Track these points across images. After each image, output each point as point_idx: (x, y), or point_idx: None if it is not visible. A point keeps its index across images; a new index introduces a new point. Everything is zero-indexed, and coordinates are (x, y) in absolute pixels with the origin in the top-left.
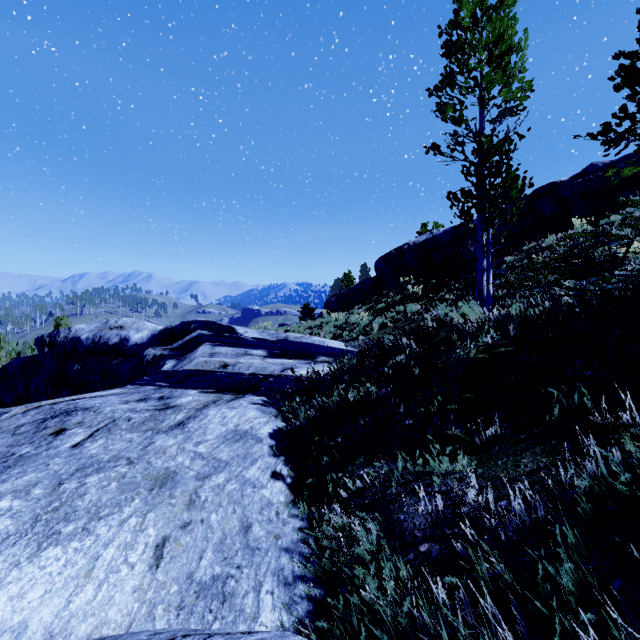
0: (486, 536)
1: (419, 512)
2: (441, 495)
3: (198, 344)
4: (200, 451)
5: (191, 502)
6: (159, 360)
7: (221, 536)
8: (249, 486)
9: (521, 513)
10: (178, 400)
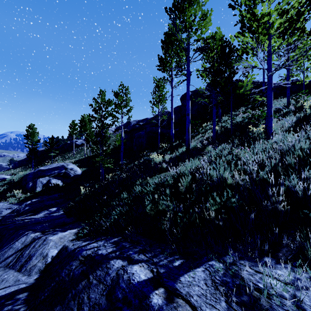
0: None
1: None
2: None
3: None
4: None
5: None
6: None
7: None
8: None
9: None
10: None
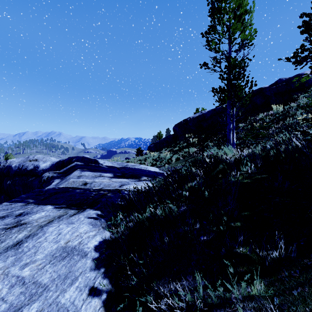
0: None
1: None
2: None
3: (74, 170)
4: (23, 275)
5: None
6: (50, 179)
7: None
8: None
9: None
10: (32, 216)
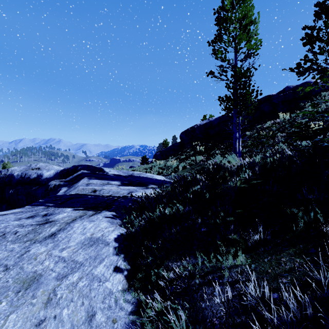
0: (267, 326)
1: (215, 301)
2: (229, 286)
3: (81, 178)
4: (63, 255)
5: (48, 300)
6: (57, 187)
7: (69, 328)
8: (96, 281)
9: (294, 310)
10: (56, 216)
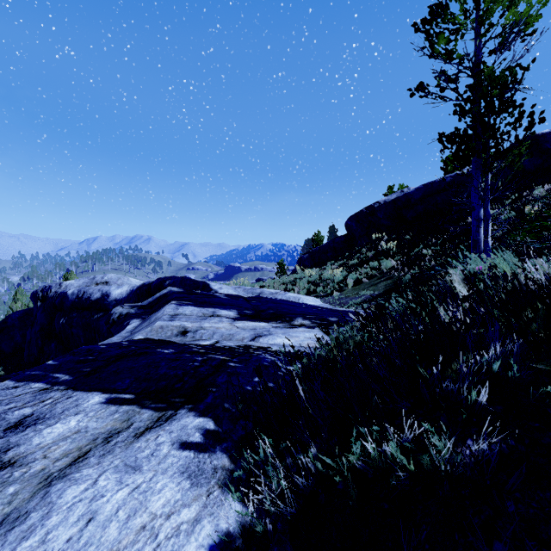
0: None
1: None
2: None
3: (166, 302)
4: None
5: None
6: (124, 319)
7: None
8: None
9: None
10: (42, 432)
